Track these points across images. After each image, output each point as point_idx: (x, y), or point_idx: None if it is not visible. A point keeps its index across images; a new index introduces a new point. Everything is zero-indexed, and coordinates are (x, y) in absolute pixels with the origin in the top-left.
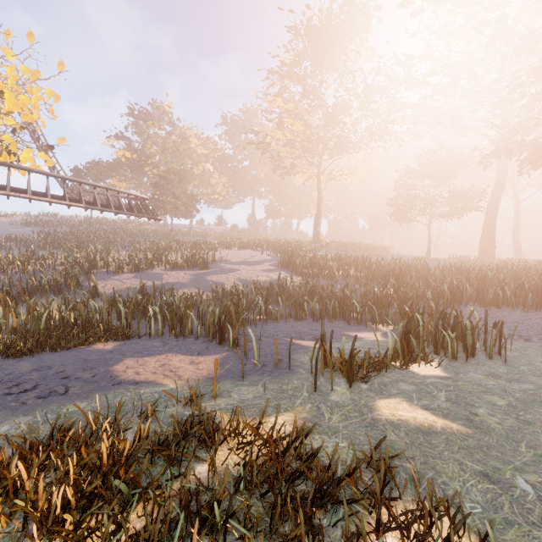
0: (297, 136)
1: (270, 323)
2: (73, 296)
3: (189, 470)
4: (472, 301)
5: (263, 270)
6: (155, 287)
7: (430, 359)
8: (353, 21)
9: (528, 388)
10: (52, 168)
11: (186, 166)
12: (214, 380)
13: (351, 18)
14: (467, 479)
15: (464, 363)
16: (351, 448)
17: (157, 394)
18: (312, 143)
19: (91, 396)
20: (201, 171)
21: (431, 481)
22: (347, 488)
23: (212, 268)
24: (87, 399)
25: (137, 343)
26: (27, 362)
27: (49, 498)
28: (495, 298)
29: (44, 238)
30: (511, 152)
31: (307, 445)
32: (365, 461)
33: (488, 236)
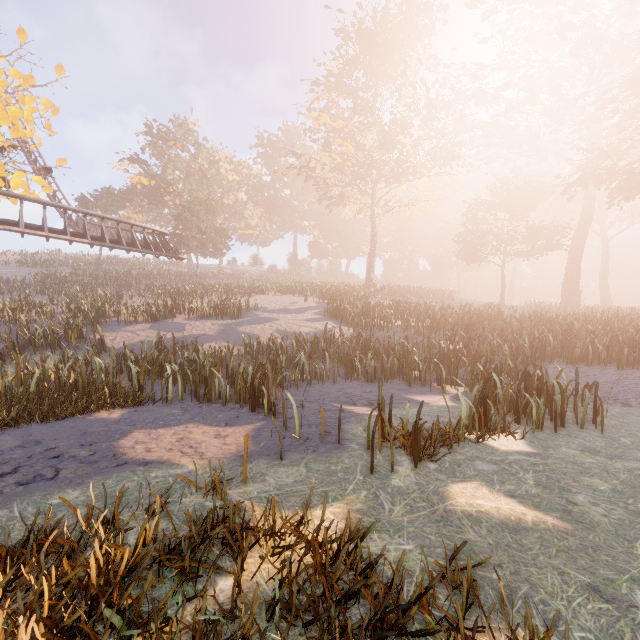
0: (347, 160)
1: (315, 384)
2: (74, 352)
3: (205, 594)
4: (557, 357)
5: (307, 319)
6: (175, 340)
7: (511, 429)
8: (414, 23)
9: (634, 467)
10: (52, 197)
11: (215, 195)
12: (244, 461)
13: (411, 19)
14: (572, 596)
15: (553, 435)
16: (419, 552)
17: (172, 478)
18: (365, 168)
19: (87, 482)
20: (233, 201)
21: (526, 599)
22: (417, 610)
23: (245, 316)
24: (82, 485)
25: (151, 410)
26: (10, 435)
27: (15, 633)
28: (584, 353)
29: (42, 280)
30: (601, 180)
31: (363, 548)
32: (438, 570)
33: (572, 279)
